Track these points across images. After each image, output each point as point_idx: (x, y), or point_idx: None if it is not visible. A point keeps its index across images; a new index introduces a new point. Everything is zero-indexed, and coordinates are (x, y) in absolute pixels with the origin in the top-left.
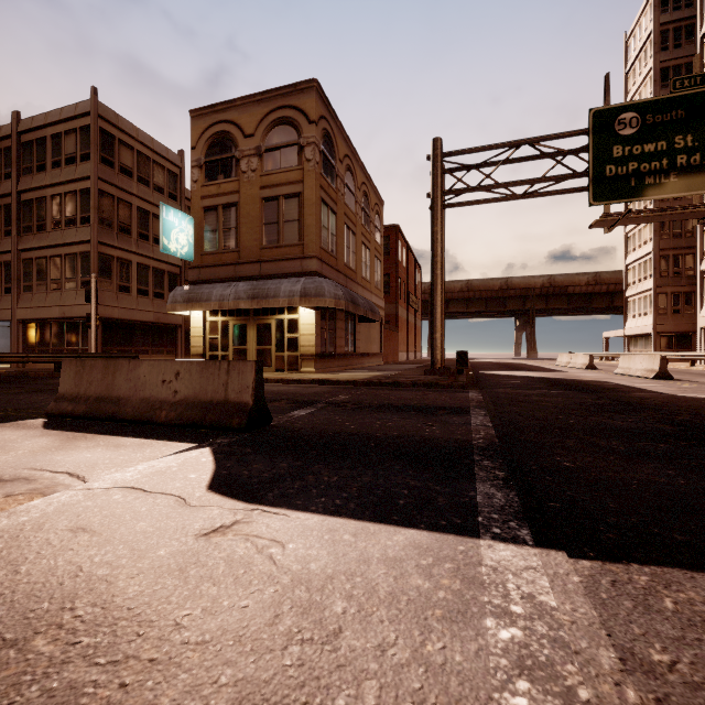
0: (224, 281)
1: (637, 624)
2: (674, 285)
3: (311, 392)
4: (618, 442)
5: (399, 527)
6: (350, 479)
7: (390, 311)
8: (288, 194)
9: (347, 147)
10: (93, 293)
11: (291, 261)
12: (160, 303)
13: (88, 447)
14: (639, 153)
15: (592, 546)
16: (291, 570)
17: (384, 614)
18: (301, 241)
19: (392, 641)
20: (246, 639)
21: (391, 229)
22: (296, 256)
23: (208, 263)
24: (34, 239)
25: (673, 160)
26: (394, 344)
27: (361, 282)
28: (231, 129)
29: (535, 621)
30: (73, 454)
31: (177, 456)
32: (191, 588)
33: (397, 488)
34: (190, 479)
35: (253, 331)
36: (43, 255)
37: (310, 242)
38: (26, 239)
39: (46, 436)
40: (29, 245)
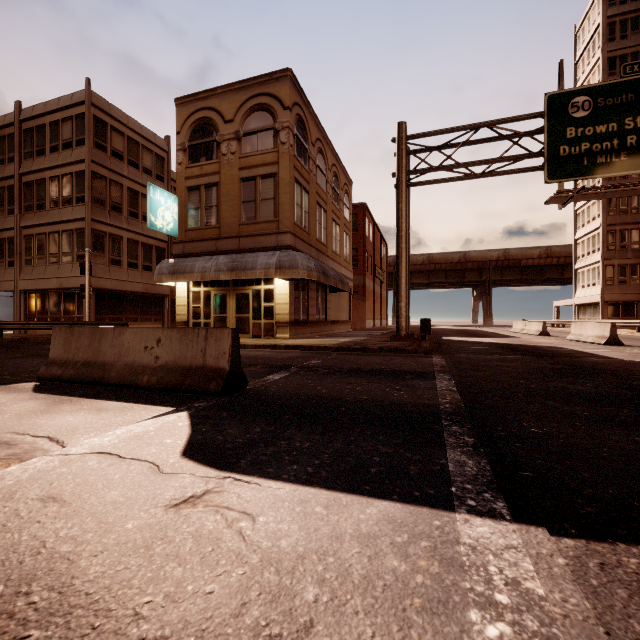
0: (206, 255)
1: (636, 618)
2: (621, 258)
3: (285, 357)
4: (581, 407)
5: (371, 498)
6: (322, 445)
7: (358, 282)
8: (264, 174)
9: (319, 131)
10: (86, 266)
11: (267, 236)
12: (148, 275)
13: (72, 411)
14: (591, 134)
15: (572, 522)
16: (260, 547)
17: (359, 603)
18: (276, 218)
19: (369, 639)
20: (208, 634)
21: (359, 207)
22: (272, 231)
23: (192, 238)
24: (35, 217)
25: (623, 140)
26: (362, 312)
27: (332, 255)
28: (213, 115)
29: (524, 614)
30: (56, 418)
31: (156, 420)
32: (155, 569)
33: (368, 455)
34: (165, 444)
35: (233, 300)
36: (42, 231)
37: (284, 219)
38: (28, 217)
39: (34, 400)
40: (30, 222)
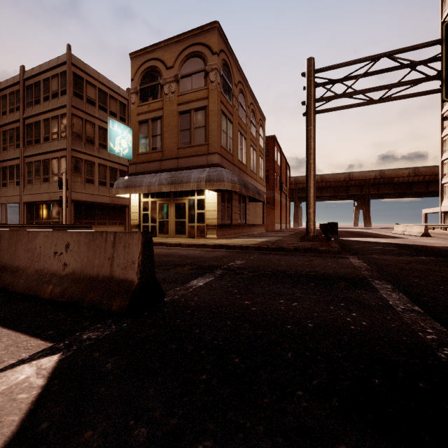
0: (152, 173)
1: None
2: None
3: (212, 256)
4: None
5: None
6: None
7: (269, 195)
8: (197, 108)
9: (240, 75)
10: (63, 182)
11: (199, 157)
12: None
13: None
14: None
15: None
16: None
17: None
18: (206, 142)
19: None
20: None
21: (270, 139)
22: (203, 152)
23: (142, 160)
24: (33, 149)
25: None
26: (272, 218)
27: (250, 174)
28: (157, 64)
29: None
30: None
31: None
32: None
33: None
34: None
35: (173, 208)
36: (38, 159)
37: (213, 142)
38: (29, 149)
39: None
40: (30, 153)
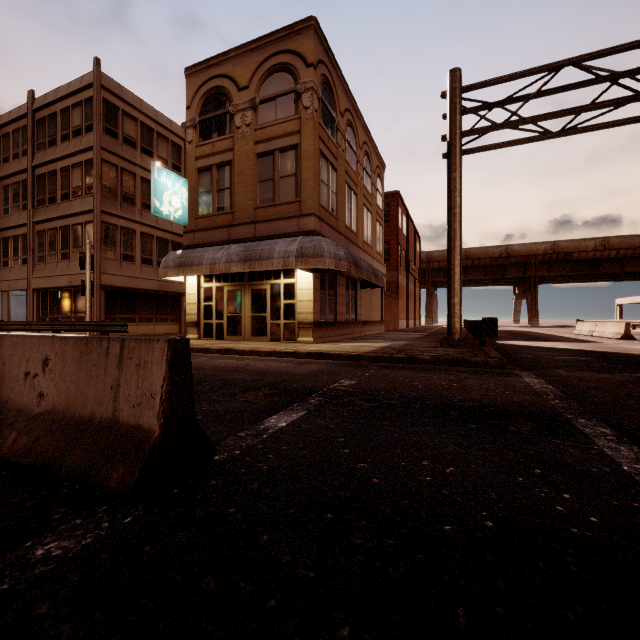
0: (217, 245)
1: None
2: None
3: (304, 372)
4: None
5: None
6: None
7: (390, 278)
8: (283, 147)
9: (348, 100)
10: (87, 259)
11: (287, 220)
12: None
13: None
14: None
15: None
16: None
17: None
18: (298, 198)
19: None
20: None
21: (391, 196)
22: (293, 214)
23: (202, 227)
24: (46, 211)
25: None
26: (395, 311)
27: (363, 246)
28: (225, 83)
29: None
30: None
31: None
32: None
33: None
34: None
35: (248, 297)
36: (54, 226)
37: (307, 199)
38: (40, 212)
39: None
40: (42, 217)
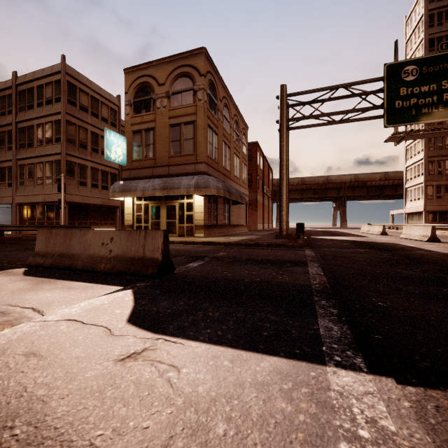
0: (145, 178)
1: None
2: (438, 180)
3: (201, 250)
4: (413, 287)
5: (264, 354)
6: (228, 315)
7: (252, 197)
8: (186, 122)
9: (225, 91)
10: (62, 186)
11: (188, 165)
12: (105, 192)
13: (50, 289)
14: (418, 92)
15: (413, 374)
16: (184, 392)
17: (257, 436)
18: (195, 152)
19: None
20: None
21: (253, 145)
22: (192, 161)
23: (135, 167)
24: (26, 152)
25: (441, 96)
26: (255, 218)
27: (234, 179)
28: (150, 80)
29: (381, 447)
30: (39, 294)
31: (109, 296)
32: (106, 409)
33: (261, 322)
34: (115, 314)
35: (164, 210)
36: (32, 162)
37: (200, 153)
38: (21, 152)
39: (24, 281)
40: (23, 156)
